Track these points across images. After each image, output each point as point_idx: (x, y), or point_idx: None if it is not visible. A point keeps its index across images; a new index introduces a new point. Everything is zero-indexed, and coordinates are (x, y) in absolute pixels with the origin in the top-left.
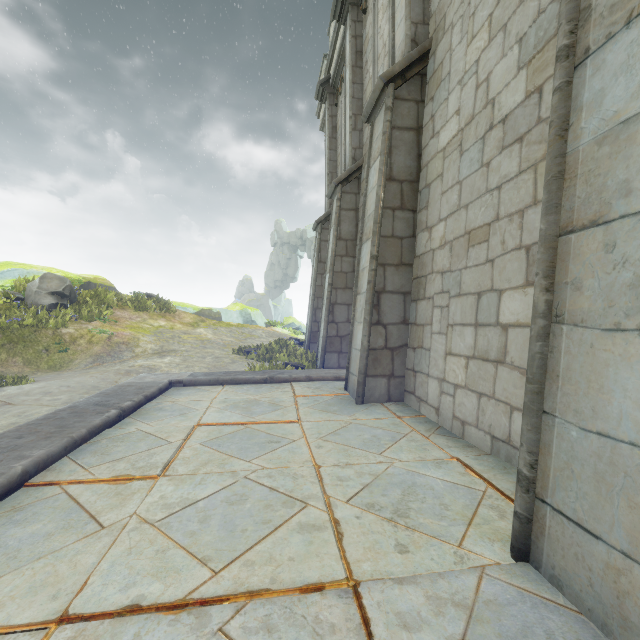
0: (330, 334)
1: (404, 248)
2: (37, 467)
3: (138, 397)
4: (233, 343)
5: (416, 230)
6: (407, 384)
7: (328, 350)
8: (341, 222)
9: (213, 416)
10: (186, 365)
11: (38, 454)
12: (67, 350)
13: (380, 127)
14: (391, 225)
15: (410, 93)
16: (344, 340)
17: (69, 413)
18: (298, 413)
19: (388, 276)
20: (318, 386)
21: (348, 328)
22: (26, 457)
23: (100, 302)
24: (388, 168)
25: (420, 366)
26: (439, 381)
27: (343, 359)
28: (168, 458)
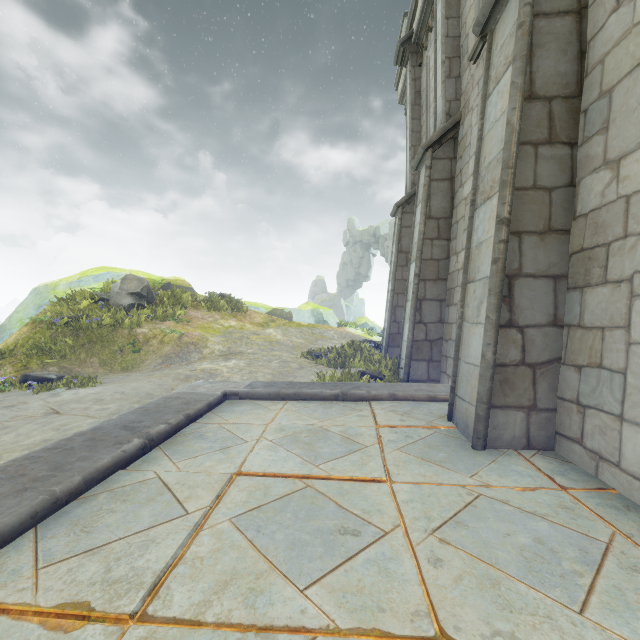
0: (417, 337)
1: (554, 205)
2: None
3: (177, 417)
4: (303, 345)
5: (576, 175)
6: (562, 423)
7: (414, 357)
8: (431, 196)
9: (262, 457)
10: (249, 370)
11: None
12: (140, 350)
13: (509, 25)
14: (532, 170)
15: None
16: (435, 345)
17: (85, 440)
18: (384, 461)
19: (526, 250)
20: (407, 410)
21: (440, 330)
22: None
23: (175, 302)
24: (526, 80)
25: (596, 398)
26: None
27: (434, 369)
28: (167, 559)
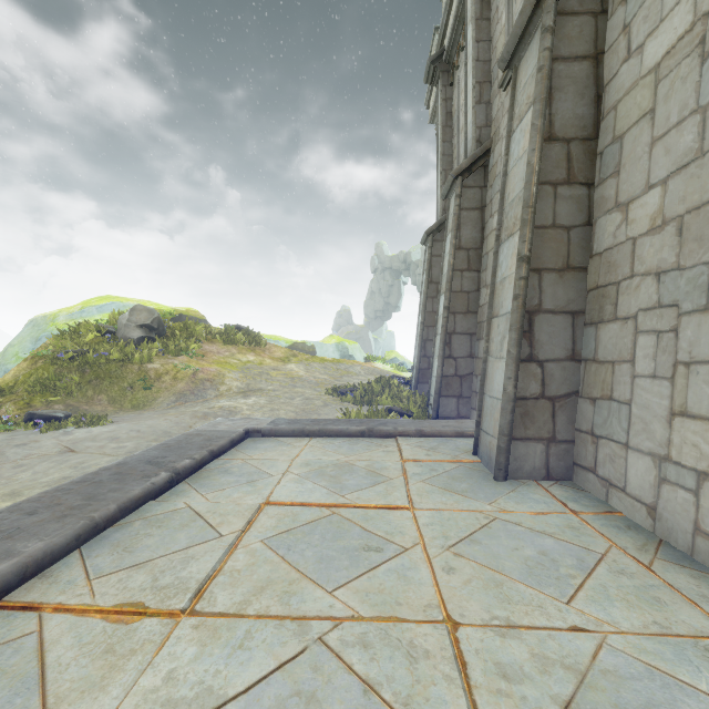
0: (446, 373)
1: (573, 243)
2: (23, 573)
3: (201, 453)
4: (327, 381)
5: (593, 214)
6: (579, 454)
7: (443, 393)
8: (461, 226)
9: (289, 489)
10: (271, 408)
11: (31, 550)
12: (151, 387)
13: (531, 66)
14: (551, 209)
15: (583, 2)
16: (465, 381)
17: (112, 474)
18: (408, 491)
19: (546, 287)
20: (434, 445)
21: (470, 365)
22: (13, 555)
23: (188, 335)
24: (546, 122)
25: (607, 429)
26: (655, 459)
27: (464, 406)
28: (208, 570)
